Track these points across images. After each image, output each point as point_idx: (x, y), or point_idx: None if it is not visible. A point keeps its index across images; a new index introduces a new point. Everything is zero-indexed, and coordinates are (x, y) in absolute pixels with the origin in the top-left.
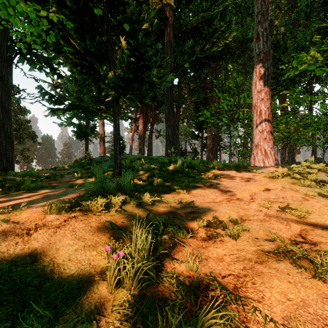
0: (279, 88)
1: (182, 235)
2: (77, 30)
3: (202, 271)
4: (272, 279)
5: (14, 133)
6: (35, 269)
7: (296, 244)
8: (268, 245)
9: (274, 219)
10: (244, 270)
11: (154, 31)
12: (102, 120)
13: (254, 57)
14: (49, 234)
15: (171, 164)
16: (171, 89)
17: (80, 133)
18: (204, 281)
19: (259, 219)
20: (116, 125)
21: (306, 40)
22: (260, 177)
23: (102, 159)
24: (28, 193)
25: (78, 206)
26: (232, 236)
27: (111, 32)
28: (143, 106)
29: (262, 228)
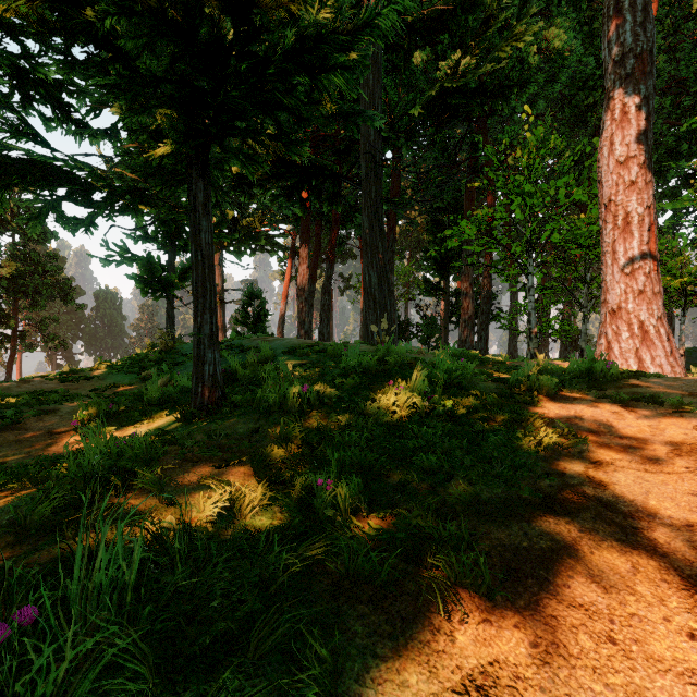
0: None
1: None
2: None
3: None
4: None
5: (20, 283)
6: None
7: None
8: None
9: None
10: None
11: None
12: (219, 254)
13: (607, 70)
14: None
15: (390, 382)
16: (377, 171)
17: (150, 281)
18: None
19: None
20: (200, 248)
21: None
22: None
23: None
24: None
25: None
26: None
27: None
28: (308, 216)
29: None
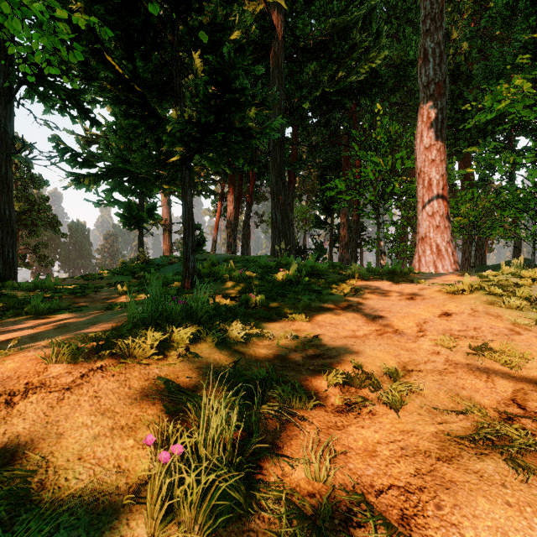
0: (459, 143)
1: (299, 403)
2: (119, 42)
3: (337, 481)
4: (473, 496)
5: (22, 218)
6: (6, 481)
7: (510, 419)
8: (457, 421)
9: (464, 369)
10: (418, 477)
11: (250, 44)
12: (167, 197)
13: (420, 90)
14: (48, 404)
15: (281, 269)
16: (280, 145)
17: (129, 218)
18: (341, 503)
19: (436, 368)
20: (187, 204)
21: (505, 62)
22: (432, 291)
23: (166, 261)
24: (34, 320)
25: (110, 348)
26: (391, 404)
27: (179, 45)
28: (234, 173)
29: (444, 387)
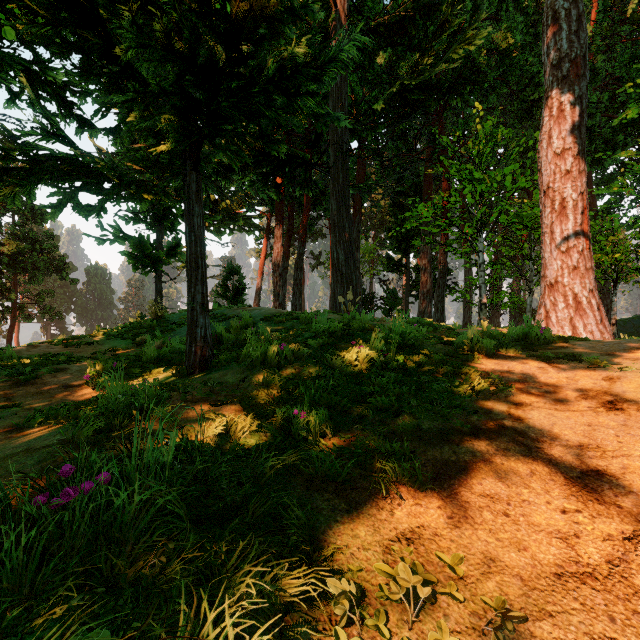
0: None
1: None
2: None
3: None
4: None
5: (20, 260)
6: None
7: None
8: None
9: None
10: None
11: None
12: None
13: (546, 72)
14: None
15: (353, 342)
16: (344, 160)
17: (141, 258)
18: None
19: None
20: (193, 230)
21: None
22: (637, 386)
23: (185, 317)
24: None
25: None
26: None
27: None
28: (282, 200)
29: None
